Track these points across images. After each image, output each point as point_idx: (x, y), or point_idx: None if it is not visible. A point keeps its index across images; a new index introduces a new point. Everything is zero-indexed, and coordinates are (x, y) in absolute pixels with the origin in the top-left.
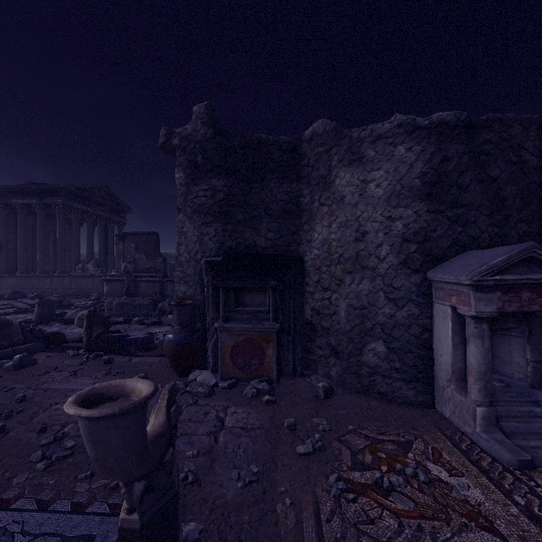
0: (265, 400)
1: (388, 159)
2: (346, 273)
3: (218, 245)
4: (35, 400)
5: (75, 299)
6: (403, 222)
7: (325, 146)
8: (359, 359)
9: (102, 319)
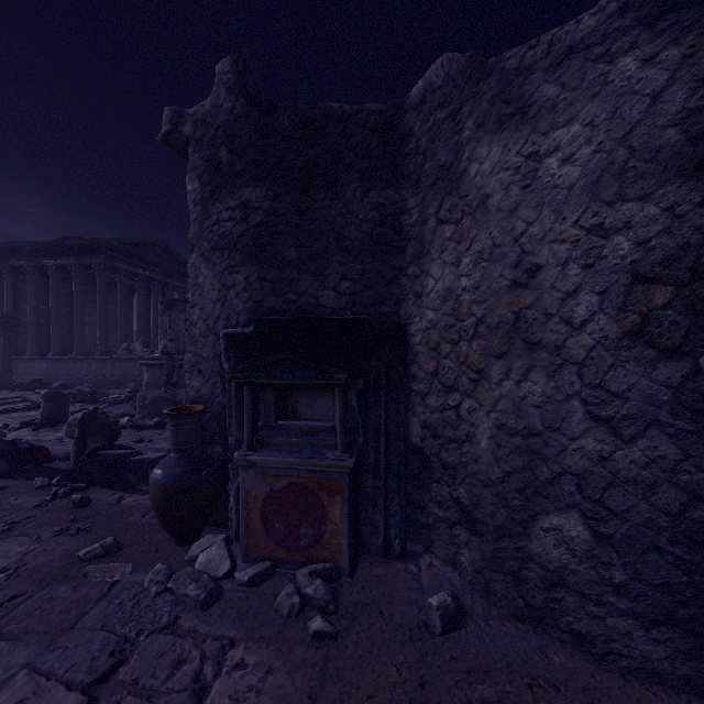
0: (312, 632)
1: (592, 95)
2: (492, 358)
3: (252, 305)
4: None
5: (117, 389)
6: (634, 235)
7: (449, 107)
8: (521, 545)
9: (103, 426)
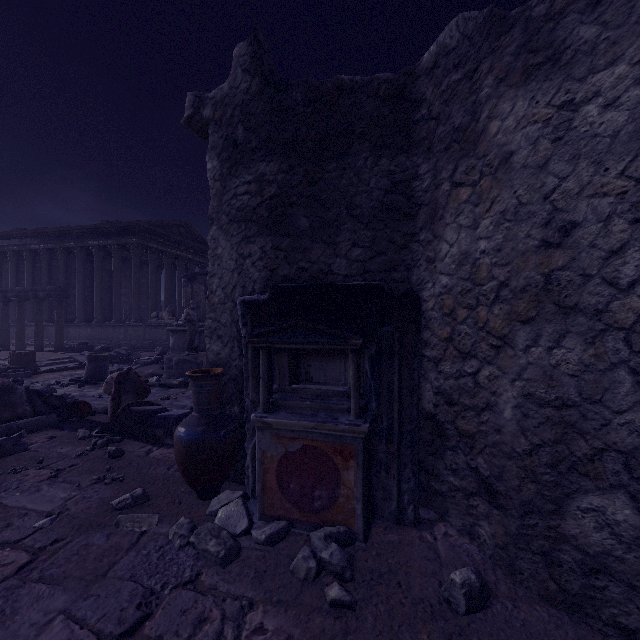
0: (330, 600)
1: None
2: (518, 323)
3: (267, 273)
4: None
5: (148, 352)
6: None
7: (464, 67)
8: (553, 524)
9: (135, 385)
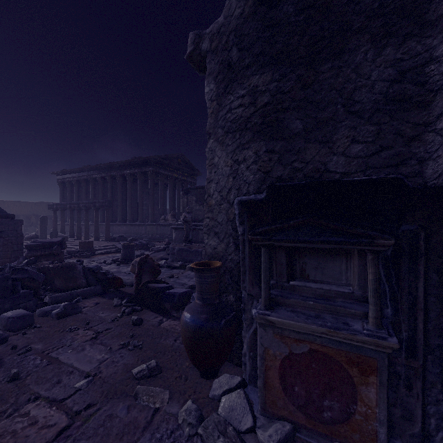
0: None
1: None
2: None
3: (260, 175)
4: (25, 383)
5: (159, 242)
6: None
7: None
8: None
9: (151, 267)
